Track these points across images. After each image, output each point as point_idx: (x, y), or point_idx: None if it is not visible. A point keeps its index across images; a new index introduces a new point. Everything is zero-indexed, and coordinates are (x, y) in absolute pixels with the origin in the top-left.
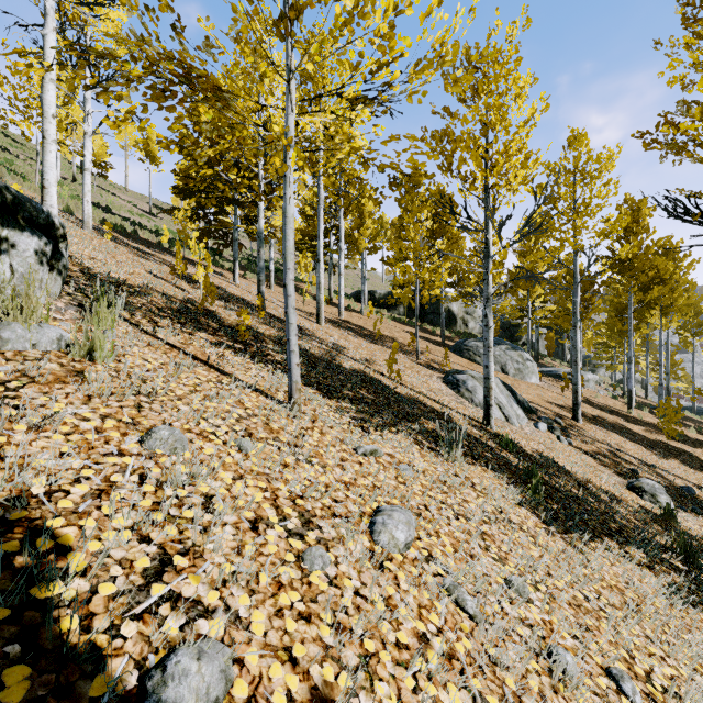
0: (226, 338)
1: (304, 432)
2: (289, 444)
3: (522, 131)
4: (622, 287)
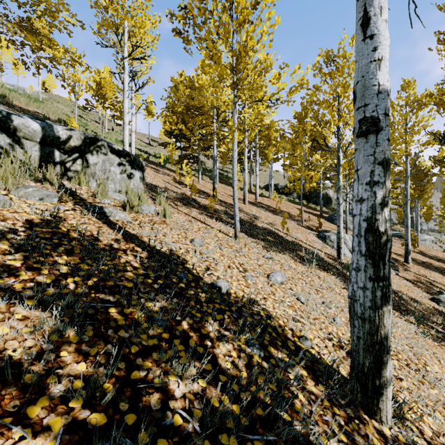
0: (203, 211)
1: (242, 248)
2: (236, 250)
3: None
4: None
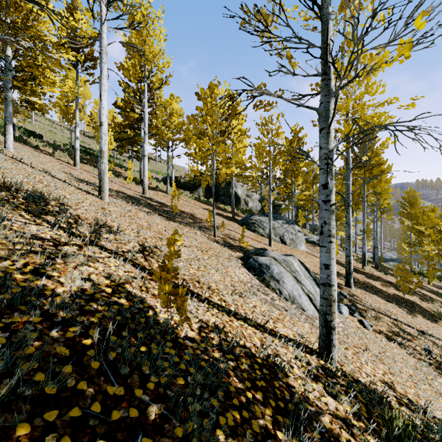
0: None
1: None
2: None
3: None
4: (358, 178)
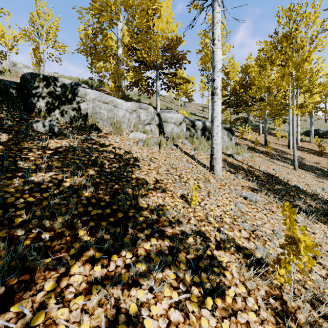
0: (265, 155)
1: (300, 175)
2: (297, 176)
3: None
4: None
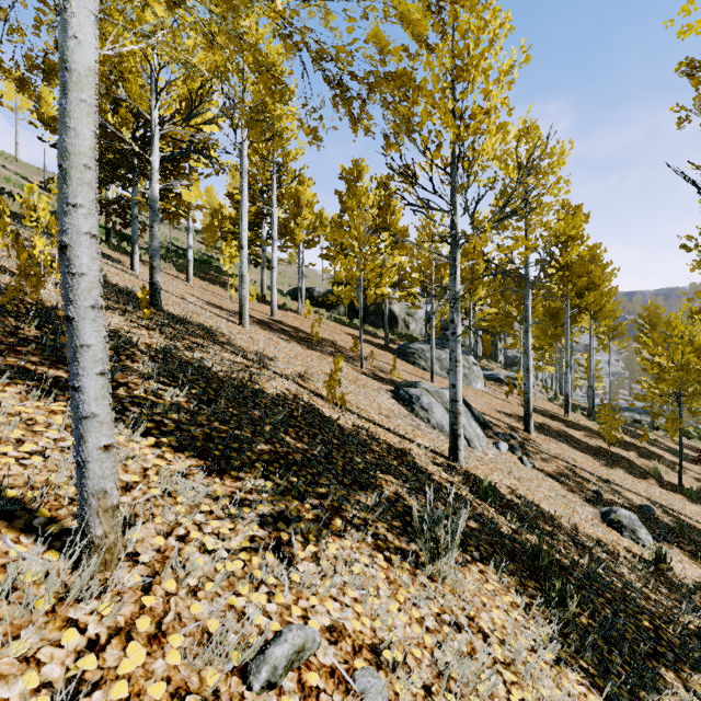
0: (36, 358)
1: (88, 668)
2: None
3: (504, 78)
4: (559, 291)
